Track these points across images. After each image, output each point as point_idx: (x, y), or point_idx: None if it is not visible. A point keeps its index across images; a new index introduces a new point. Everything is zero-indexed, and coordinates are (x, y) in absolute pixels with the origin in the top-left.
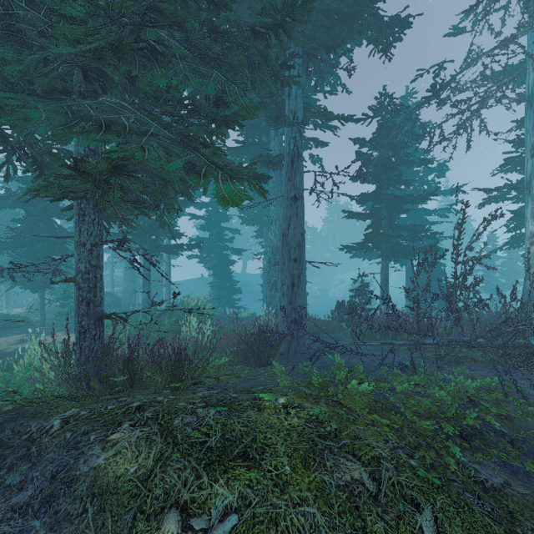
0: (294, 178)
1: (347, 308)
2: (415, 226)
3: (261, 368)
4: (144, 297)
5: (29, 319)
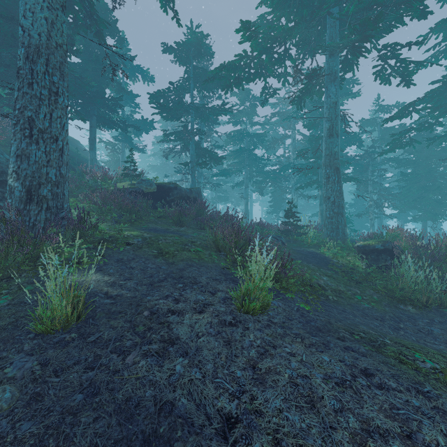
0: None
1: None
2: None
3: None
4: None
5: None
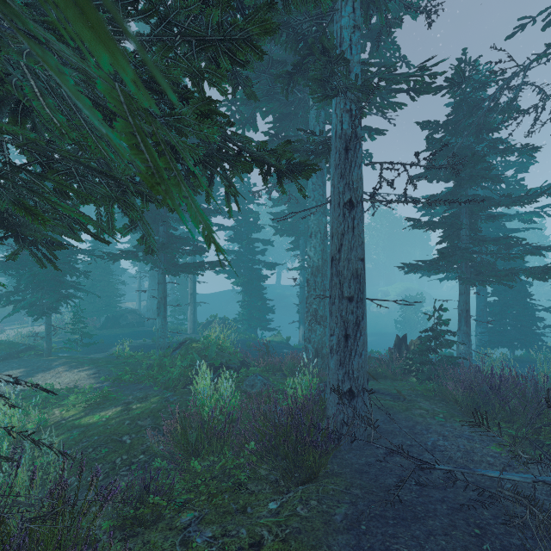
0: (349, 173)
1: (415, 352)
2: (511, 238)
3: (300, 490)
4: (159, 325)
5: (36, 347)
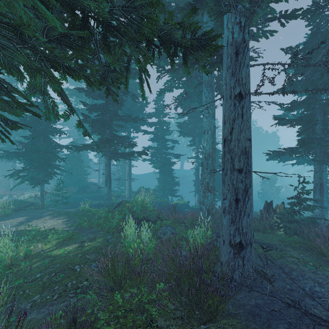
0: (238, 71)
1: (283, 213)
2: None
3: None
4: (106, 192)
5: (36, 204)
